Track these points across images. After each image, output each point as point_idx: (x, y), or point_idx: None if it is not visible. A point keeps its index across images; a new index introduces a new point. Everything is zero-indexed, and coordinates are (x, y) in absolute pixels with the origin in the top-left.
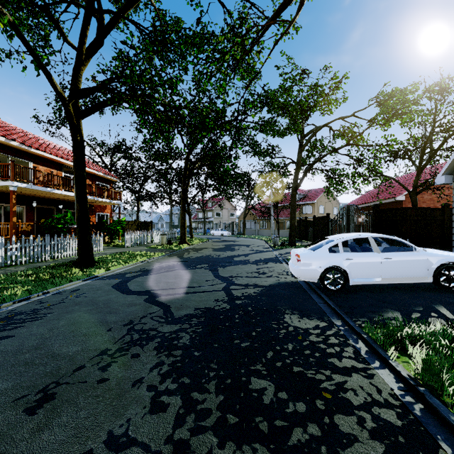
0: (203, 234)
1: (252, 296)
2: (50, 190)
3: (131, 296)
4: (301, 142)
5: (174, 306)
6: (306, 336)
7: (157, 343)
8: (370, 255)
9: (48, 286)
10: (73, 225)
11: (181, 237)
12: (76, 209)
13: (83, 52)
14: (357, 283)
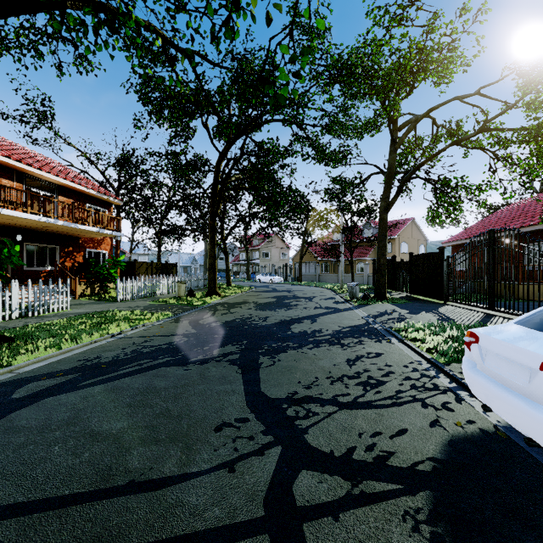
0: (246, 280)
1: None
2: None
3: None
4: (393, 137)
5: None
6: None
7: None
8: None
9: None
10: (44, 267)
11: (209, 285)
12: None
13: None
14: None
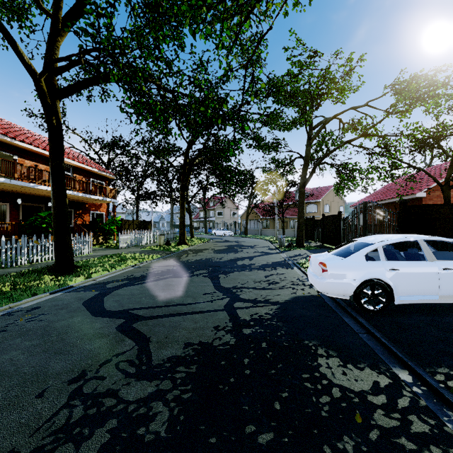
0: (204, 234)
1: (265, 320)
2: (34, 186)
3: (102, 319)
4: (309, 134)
5: (155, 340)
6: (367, 414)
7: (108, 434)
8: (423, 264)
9: (0, 303)
10: None
11: (180, 237)
12: (52, 206)
13: (59, 19)
14: (406, 302)
